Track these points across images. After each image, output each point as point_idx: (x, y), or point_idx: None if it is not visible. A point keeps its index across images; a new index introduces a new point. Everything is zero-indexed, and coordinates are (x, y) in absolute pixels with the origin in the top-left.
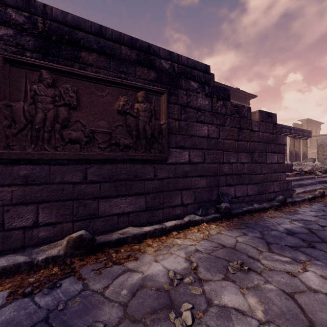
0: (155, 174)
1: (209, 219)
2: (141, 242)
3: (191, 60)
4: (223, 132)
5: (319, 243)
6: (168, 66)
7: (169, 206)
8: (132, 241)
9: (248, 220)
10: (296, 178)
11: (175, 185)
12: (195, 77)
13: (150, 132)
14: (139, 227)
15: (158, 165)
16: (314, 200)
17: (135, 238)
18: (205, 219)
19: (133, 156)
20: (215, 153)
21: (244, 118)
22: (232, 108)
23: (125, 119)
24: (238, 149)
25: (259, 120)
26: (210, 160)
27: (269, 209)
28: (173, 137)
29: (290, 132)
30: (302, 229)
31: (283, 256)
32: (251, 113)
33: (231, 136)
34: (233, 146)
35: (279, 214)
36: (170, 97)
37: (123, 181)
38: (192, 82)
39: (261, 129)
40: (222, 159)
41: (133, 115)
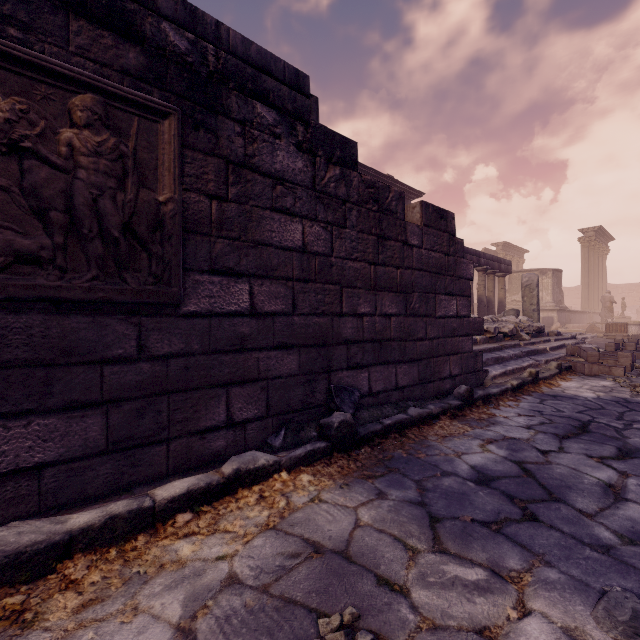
0: (142, 344)
1: (298, 460)
2: (46, 574)
3: (256, 48)
4: (340, 241)
5: (545, 506)
6: (187, 46)
7: (191, 431)
8: (1, 581)
9: (393, 450)
10: (489, 347)
11: (209, 374)
12: (268, 95)
13: (118, 219)
14: (54, 518)
15: (153, 319)
16: (523, 389)
17: (17, 567)
18: (285, 462)
19: (50, 288)
20: (321, 291)
21: (391, 215)
22: (363, 187)
23: (22, 170)
24: (377, 285)
25: (421, 223)
26: (308, 307)
27: (439, 417)
28: (202, 243)
29: (480, 262)
30: (507, 465)
31: (469, 564)
32: (406, 208)
33: (360, 253)
34: (366, 276)
35: (460, 427)
36: (192, 133)
37: (15, 367)
38: (259, 106)
39: (425, 243)
40: (339, 306)
41: (52, 160)
